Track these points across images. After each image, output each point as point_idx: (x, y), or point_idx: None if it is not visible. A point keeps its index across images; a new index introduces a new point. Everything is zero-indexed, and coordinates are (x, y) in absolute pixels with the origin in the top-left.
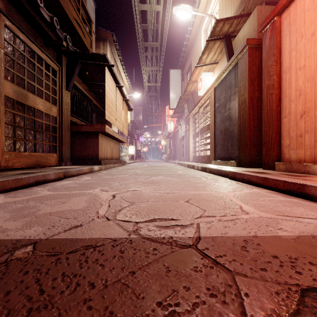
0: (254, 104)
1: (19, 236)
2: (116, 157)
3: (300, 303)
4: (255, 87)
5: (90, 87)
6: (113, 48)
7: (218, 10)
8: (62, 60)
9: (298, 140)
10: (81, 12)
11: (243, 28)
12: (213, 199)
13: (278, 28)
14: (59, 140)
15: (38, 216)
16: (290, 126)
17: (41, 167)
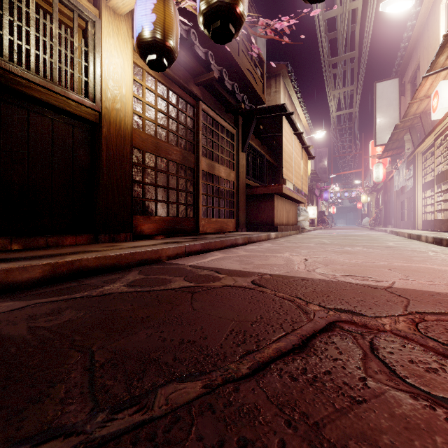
0: None
1: (256, 271)
2: (292, 222)
3: None
4: None
5: (263, 140)
6: (287, 81)
7: None
8: (238, 122)
9: None
10: (253, 58)
11: None
12: (426, 271)
13: None
14: (236, 206)
15: (256, 264)
16: None
17: (224, 233)
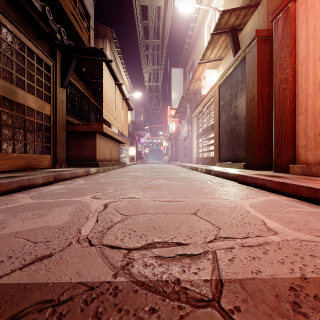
0: (263, 101)
1: None
2: (115, 158)
3: None
4: (265, 83)
5: (88, 85)
6: (112, 46)
7: (222, 4)
8: (56, 55)
9: (317, 139)
10: (78, 6)
11: (251, 20)
12: (226, 211)
13: (293, 16)
14: (53, 141)
15: None
16: (306, 123)
17: (32, 170)
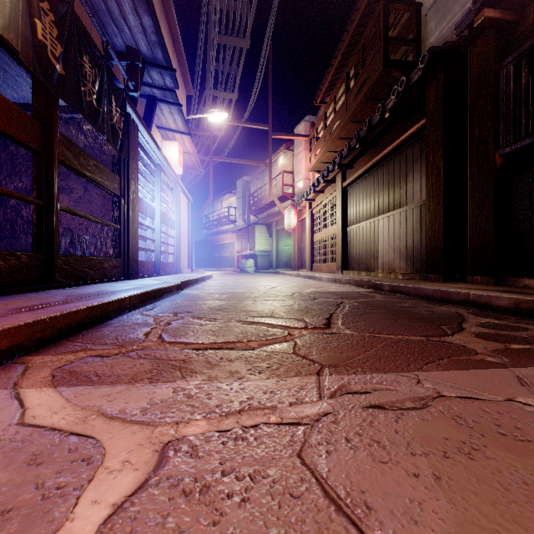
0: None
1: None
2: None
3: (263, 347)
4: None
5: None
6: None
7: None
8: None
9: None
10: None
11: None
12: None
13: None
14: None
15: None
16: None
17: None
